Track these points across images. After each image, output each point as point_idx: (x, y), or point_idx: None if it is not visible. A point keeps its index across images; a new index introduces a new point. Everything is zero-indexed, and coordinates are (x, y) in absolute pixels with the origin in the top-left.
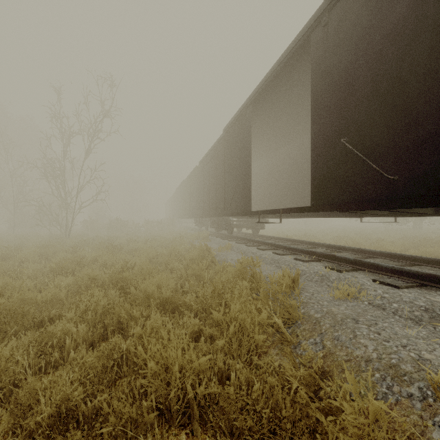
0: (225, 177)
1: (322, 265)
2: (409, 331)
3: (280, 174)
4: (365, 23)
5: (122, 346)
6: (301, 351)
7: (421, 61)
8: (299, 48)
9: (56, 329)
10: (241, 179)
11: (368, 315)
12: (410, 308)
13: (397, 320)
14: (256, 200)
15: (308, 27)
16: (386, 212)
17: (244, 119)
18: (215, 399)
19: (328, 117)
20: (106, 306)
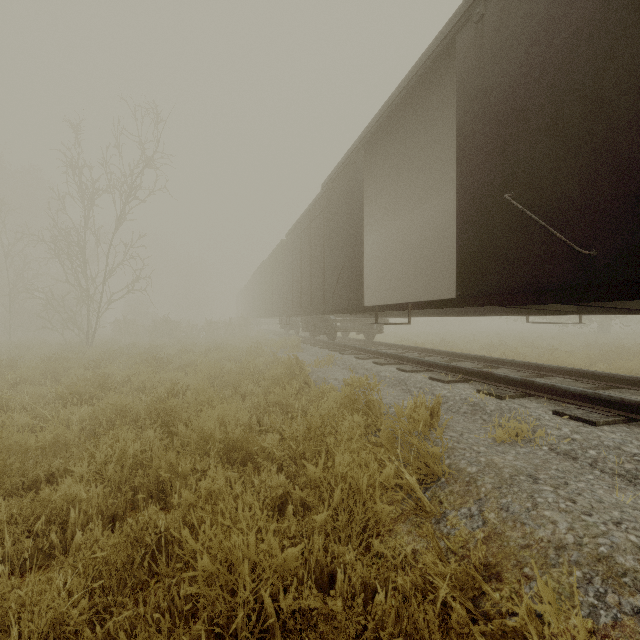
0: (325, 256)
1: (472, 387)
2: (620, 497)
3: (406, 252)
4: (543, 14)
5: (160, 523)
6: (448, 529)
7: (635, 69)
8: (438, 58)
9: (54, 494)
10: (349, 258)
11: (551, 470)
12: (616, 457)
13: (598, 478)
14: (371, 290)
15: (452, 24)
16: (572, 308)
17: (353, 169)
18: (311, 621)
19: (484, 162)
20: (138, 456)
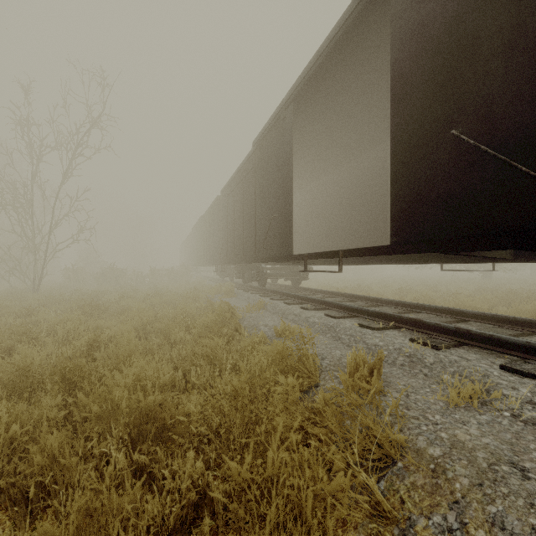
0: (256, 209)
1: (402, 335)
2: None
3: (329, 207)
4: None
5: None
6: None
7: None
8: (370, 1)
9: None
10: (279, 209)
11: (532, 451)
12: None
13: None
14: (297, 242)
15: None
16: (509, 255)
17: (283, 125)
18: None
19: (424, 100)
20: (18, 439)
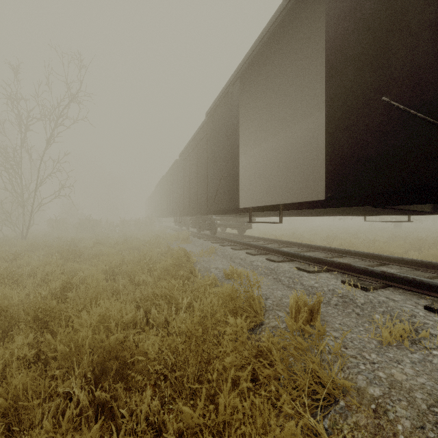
0: (208, 169)
1: (334, 277)
2: None
3: (269, 168)
4: None
5: None
6: None
7: None
8: None
9: None
10: (227, 169)
11: None
12: None
13: None
14: (242, 197)
15: None
16: (429, 208)
17: (230, 98)
18: None
19: (356, 72)
20: None
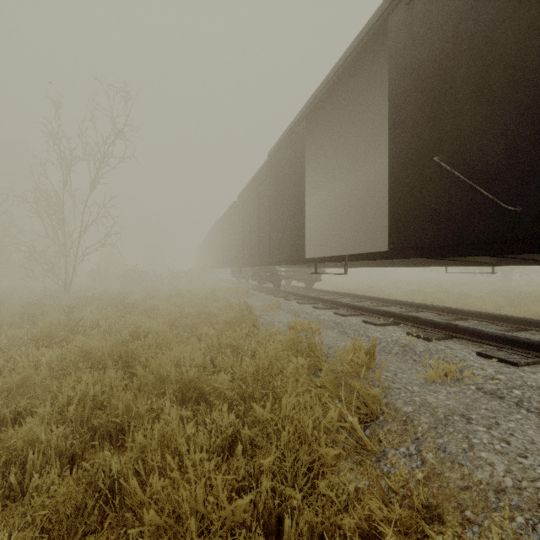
0: (271, 215)
1: (401, 330)
2: None
3: (341, 211)
4: None
5: (113, 467)
6: (388, 467)
7: None
8: (371, 38)
9: (15, 436)
10: (292, 216)
11: (481, 409)
12: None
13: (525, 417)
14: (310, 245)
15: (385, 6)
16: (491, 260)
17: (296, 139)
18: None
19: (414, 129)
20: (99, 396)
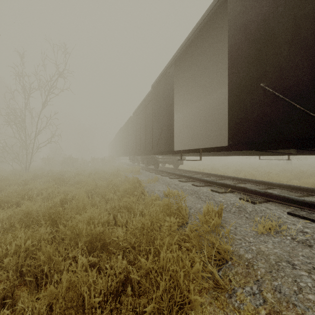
0: (153, 124)
1: (235, 196)
2: None
3: (195, 122)
4: None
5: None
6: (238, 303)
7: None
8: (217, 9)
9: None
10: (166, 124)
11: (299, 256)
12: None
13: None
14: (176, 142)
15: None
16: (294, 151)
17: (168, 76)
18: None
19: (246, 66)
20: (30, 248)
